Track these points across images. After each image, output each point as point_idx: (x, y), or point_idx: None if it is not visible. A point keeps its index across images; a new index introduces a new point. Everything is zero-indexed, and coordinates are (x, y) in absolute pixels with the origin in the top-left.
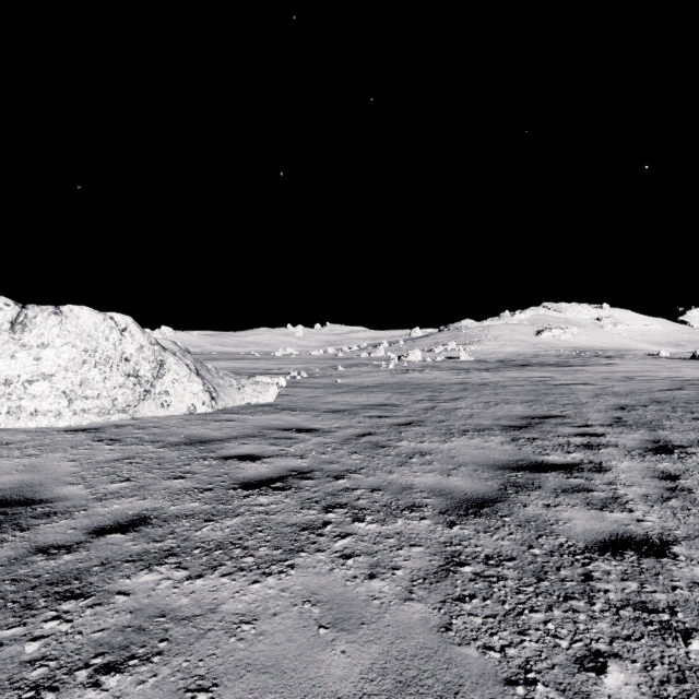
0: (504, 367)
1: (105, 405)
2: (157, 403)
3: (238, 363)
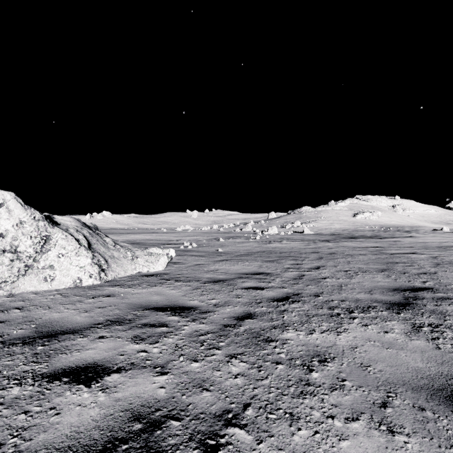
0: (339, 239)
1: None
2: (40, 277)
3: (149, 235)
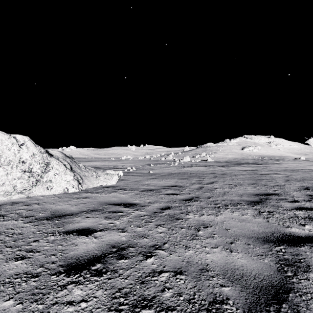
0: (230, 165)
1: (8, 190)
2: (44, 187)
3: (103, 162)
